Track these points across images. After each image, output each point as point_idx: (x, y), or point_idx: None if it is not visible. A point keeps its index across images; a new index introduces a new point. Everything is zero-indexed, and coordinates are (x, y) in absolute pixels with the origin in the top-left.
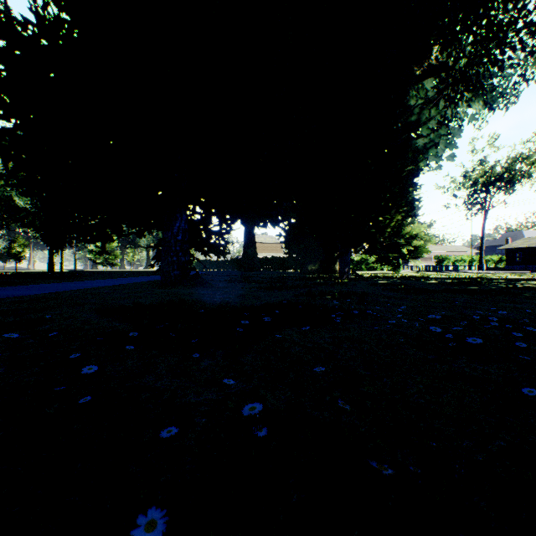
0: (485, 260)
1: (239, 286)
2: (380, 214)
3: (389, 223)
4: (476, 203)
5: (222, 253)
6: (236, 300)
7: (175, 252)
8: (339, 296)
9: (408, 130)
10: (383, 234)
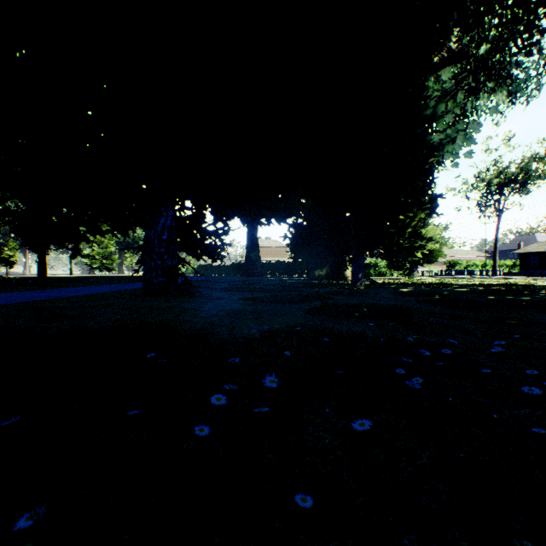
0: (498, 265)
1: (237, 295)
2: (401, 212)
3: (410, 222)
4: (489, 205)
5: (217, 256)
6: (226, 320)
7: (159, 255)
8: (369, 314)
9: (422, 125)
10: (402, 235)
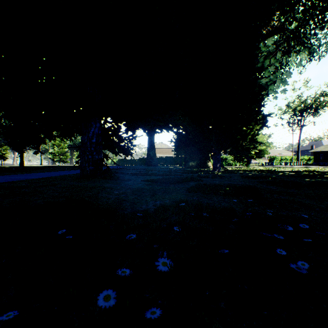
0: (300, 159)
1: (140, 178)
2: (244, 125)
3: (250, 131)
4: (295, 122)
5: (128, 153)
6: (131, 197)
7: (90, 152)
8: (230, 191)
9: (255, 73)
10: (245, 140)
